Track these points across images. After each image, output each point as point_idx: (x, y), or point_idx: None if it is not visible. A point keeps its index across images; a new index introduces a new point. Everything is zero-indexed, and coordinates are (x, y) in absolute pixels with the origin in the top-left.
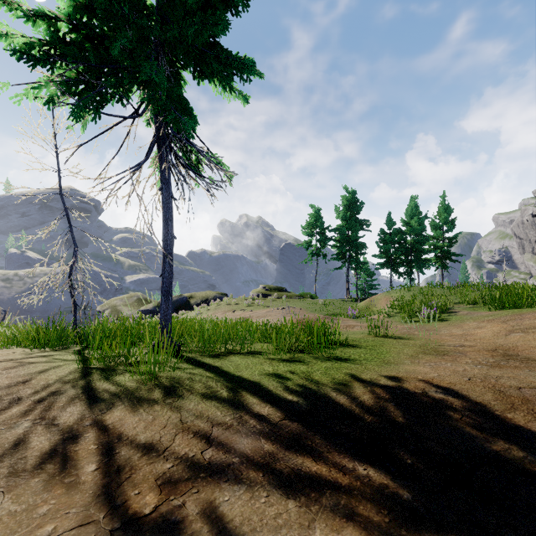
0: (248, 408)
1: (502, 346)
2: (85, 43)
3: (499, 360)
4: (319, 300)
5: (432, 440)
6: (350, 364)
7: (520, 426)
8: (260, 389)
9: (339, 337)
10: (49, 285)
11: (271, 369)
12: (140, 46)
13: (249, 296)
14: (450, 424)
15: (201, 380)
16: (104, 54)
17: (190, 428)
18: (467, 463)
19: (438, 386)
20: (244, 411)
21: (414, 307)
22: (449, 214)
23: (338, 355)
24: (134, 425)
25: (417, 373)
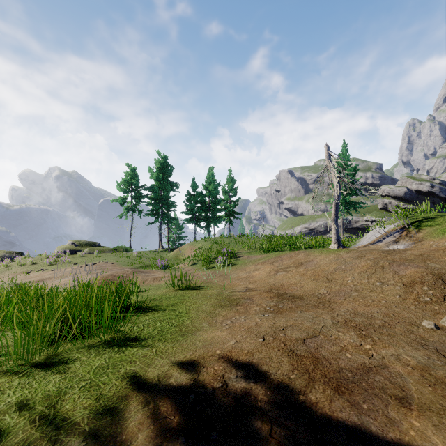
0: None
1: (274, 285)
2: None
3: (277, 302)
4: (133, 253)
5: None
6: (137, 349)
7: (328, 417)
8: None
9: (137, 300)
10: None
11: None
12: None
13: (52, 254)
14: None
15: None
16: None
17: None
18: None
19: (238, 363)
20: None
21: (211, 255)
22: (234, 184)
23: (128, 332)
24: None
25: (215, 344)
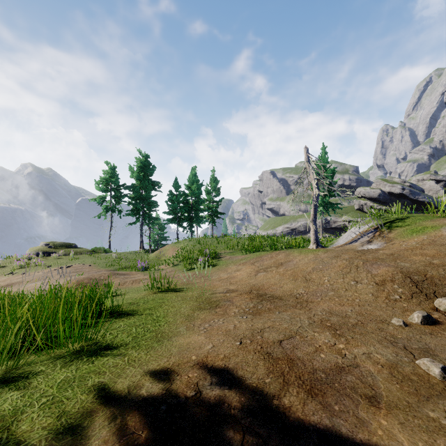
0: None
1: (255, 286)
2: None
3: (256, 303)
4: (112, 254)
5: None
6: (108, 358)
7: (301, 421)
8: None
9: (112, 305)
10: None
11: None
12: None
13: (23, 256)
14: None
15: None
16: None
17: None
18: None
19: (213, 369)
20: None
21: (193, 256)
22: (217, 184)
23: (100, 339)
24: None
25: (191, 349)
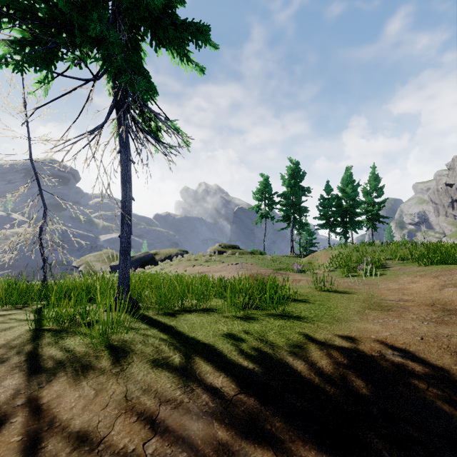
0: (200, 378)
1: (439, 300)
2: (39, 4)
3: (441, 316)
4: (268, 256)
5: (404, 419)
6: (302, 322)
7: None
8: (214, 353)
9: (289, 292)
10: (20, 244)
11: (226, 329)
12: (95, 8)
13: (206, 253)
14: (418, 396)
15: (154, 343)
16: (57, 13)
17: (134, 407)
18: (453, 455)
19: (393, 347)
20: (197, 383)
21: (351, 263)
22: (378, 182)
23: (290, 311)
24: (72, 403)
25: (369, 331)
